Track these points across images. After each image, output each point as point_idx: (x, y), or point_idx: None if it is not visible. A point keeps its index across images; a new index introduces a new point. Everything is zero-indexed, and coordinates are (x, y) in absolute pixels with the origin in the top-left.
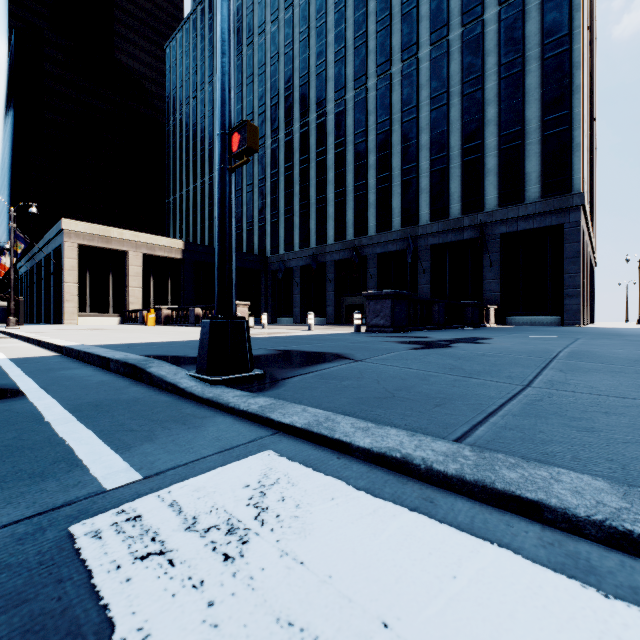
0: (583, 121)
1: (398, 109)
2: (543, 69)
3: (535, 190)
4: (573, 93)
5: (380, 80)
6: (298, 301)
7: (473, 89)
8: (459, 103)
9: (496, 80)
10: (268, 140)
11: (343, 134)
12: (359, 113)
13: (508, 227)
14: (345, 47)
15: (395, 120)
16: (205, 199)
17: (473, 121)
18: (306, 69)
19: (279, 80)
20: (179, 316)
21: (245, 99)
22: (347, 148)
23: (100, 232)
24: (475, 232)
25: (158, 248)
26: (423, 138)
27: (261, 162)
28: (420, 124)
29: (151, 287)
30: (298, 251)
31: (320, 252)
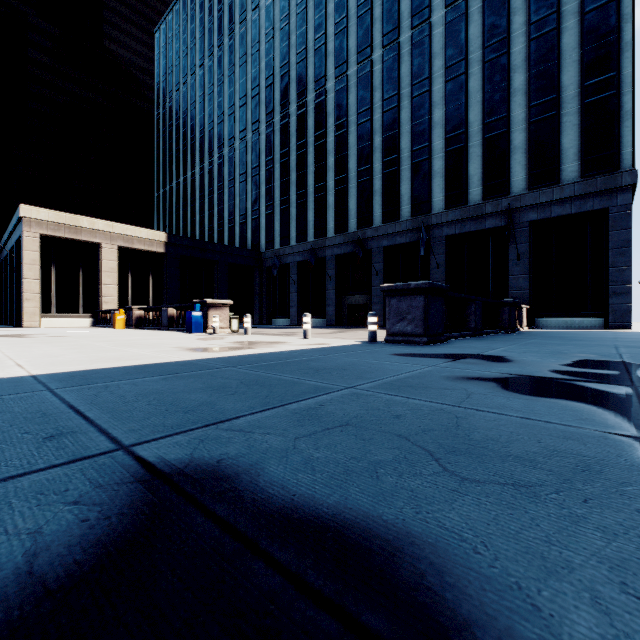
0: (633, 85)
1: (407, 82)
2: (583, 25)
3: (573, 169)
4: (621, 51)
5: (387, 51)
6: (295, 300)
7: (496, 54)
8: (479, 71)
9: (524, 42)
10: (262, 125)
11: (345, 114)
12: (363, 89)
13: (539, 213)
14: (347, 17)
15: (404, 95)
16: (196, 191)
17: (496, 91)
18: (304, 44)
19: (274, 58)
20: (152, 317)
21: (238, 81)
22: (349, 129)
23: (67, 221)
24: (499, 220)
25: (137, 240)
26: (437, 114)
27: (255, 149)
28: (433, 98)
29: (129, 284)
30: (295, 245)
31: (319, 246)
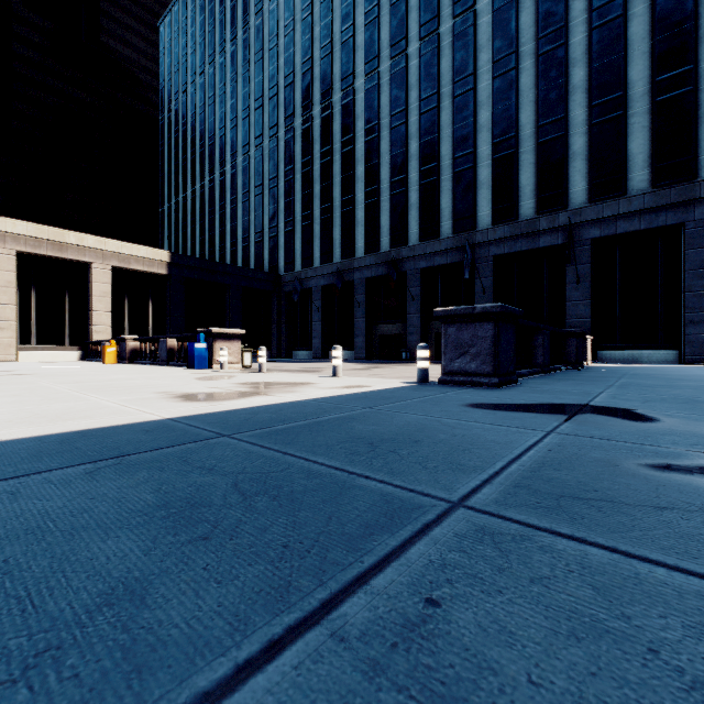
0: None
1: (448, 80)
2: (655, 11)
3: (642, 178)
4: (700, 41)
5: (424, 43)
6: (318, 330)
7: (552, 46)
8: (532, 66)
9: (585, 31)
10: (281, 129)
11: (376, 116)
12: (397, 88)
13: (603, 229)
14: (378, 5)
15: (444, 94)
16: (205, 206)
17: (552, 88)
18: (328, 37)
19: (295, 54)
20: (149, 350)
21: (253, 80)
22: (381, 134)
23: (50, 236)
24: (555, 237)
25: (134, 260)
26: (482, 115)
27: (272, 157)
28: (478, 97)
29: (125, 311)
30: (318, 267)
31: (346, 268)
